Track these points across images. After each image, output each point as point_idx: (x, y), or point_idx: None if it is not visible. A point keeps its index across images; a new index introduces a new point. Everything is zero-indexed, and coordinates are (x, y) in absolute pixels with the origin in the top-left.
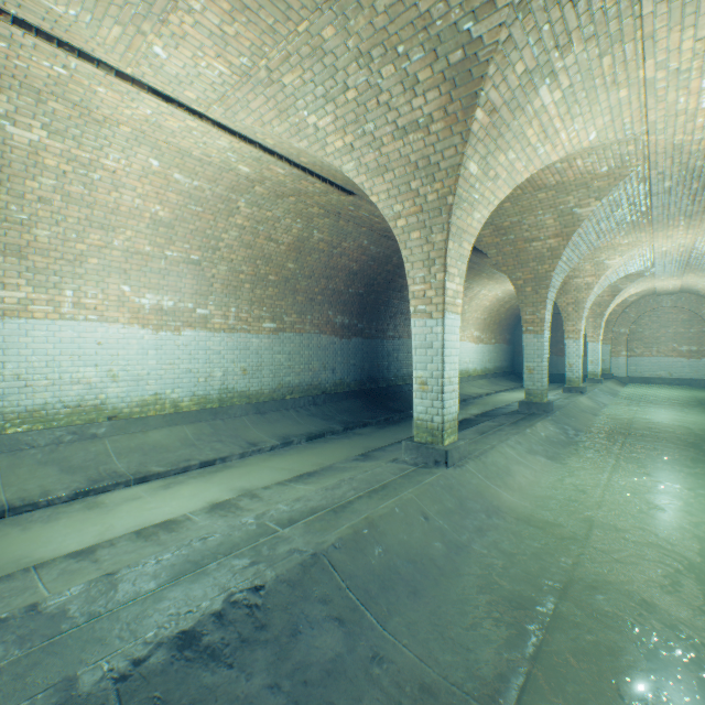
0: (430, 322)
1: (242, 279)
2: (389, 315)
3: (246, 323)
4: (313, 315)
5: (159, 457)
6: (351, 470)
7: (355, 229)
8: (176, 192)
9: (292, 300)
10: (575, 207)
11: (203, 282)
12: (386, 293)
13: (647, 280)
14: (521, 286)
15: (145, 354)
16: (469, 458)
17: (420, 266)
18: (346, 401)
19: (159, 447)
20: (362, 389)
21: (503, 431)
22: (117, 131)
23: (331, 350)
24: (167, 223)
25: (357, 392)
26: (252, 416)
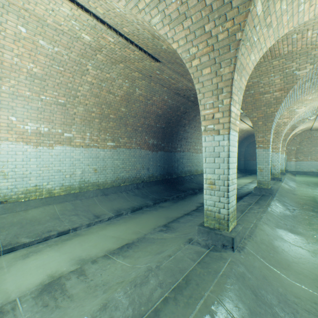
0: (217, 137)
1: (93, 116)
2: (178, 139)
3: (96, 142)
4: (136, 138)
5: (30, 229)
6: (158, 243)
7: (160, 88)
8: (43, 54)
9: (124, 129)
10: (296, 70)
11: (68, 117)
12: (176, 127)
13: (310, 122)
14: (256, 121)
15: (28, 160)
16: (245, 239)
17: (209, 95)
18: (155, 186)
19: (33, 221)
20: (164, 179)
21: (254, 209)
22: None
23: (146, 158)
24: (40, 76)
25: (161, 181)
26: (100, 197)
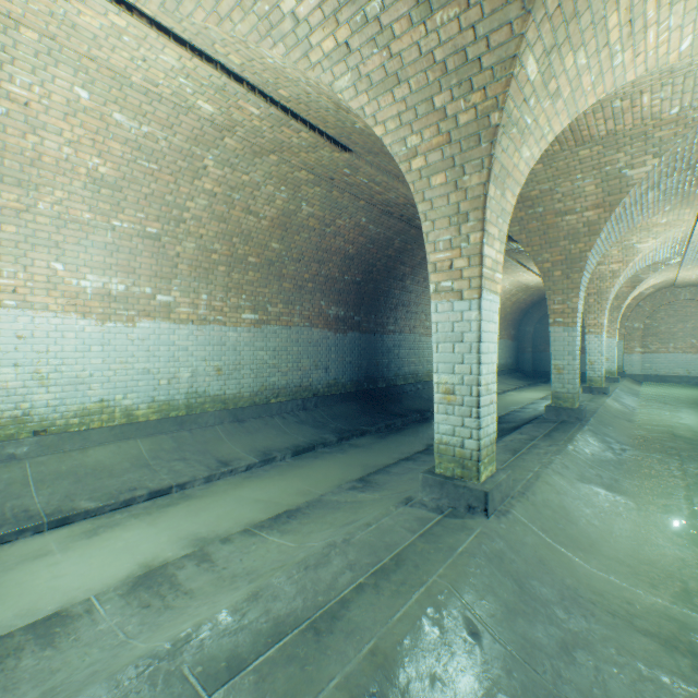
0: (459, 304)
1: (215, 260)
2: (389, 307)
3: (220, 313)
4: (302, 305)
5: (95, 485)
6: (347, 509)
7: (351, 203)
8: (120, 140)
9: (277, 287)
10: (625, 168)
11: (164, 262)
12: (386, 282)
13: (670, 269)
14: (548, 270)
15: (87, 350)
16: (513, 497)
17: (444, 224)
18: (341, 404)
19: (99, 470)
20: (360, 390)
21: (540, 448)
22: (17, 37)
23: (323, 346)
24: (112, 182)
25: (353, 394)
26: (228, 426)
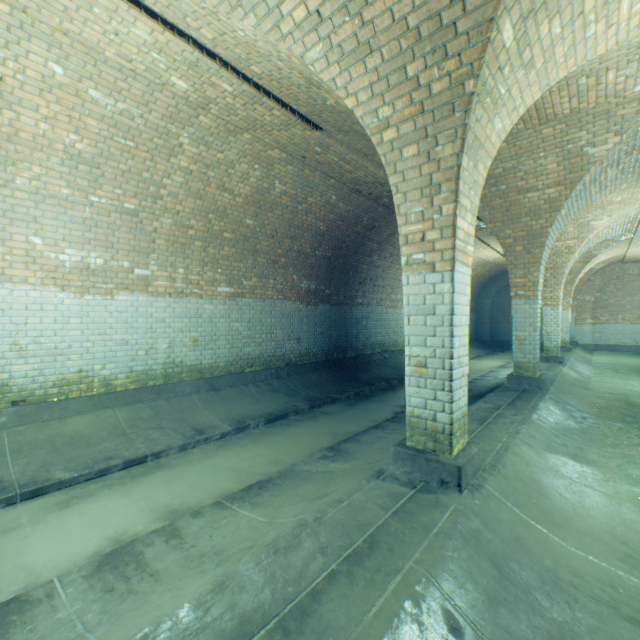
0: (431, 276)
1: (192, 235)
2: (358, 281)
3: (197, 286)
4: (276, 279)
5: (71, 455)
6: (318, 480)
7: (322, 181)
8: (96, 117)
9: (252, 261)
10: (587, 146)
11: (142, 237)
12: (354, 257)
13: (621, 246)
14: (510, 246)
15: (66, 322)
16: (484, 470)
17: (416, 196)
18: (312, 373)
19: (76, 440)
20: (330, 359)
21: (506, 417)
22: None
23: (295, 318)
24: (89, 159)
25: (324, 363)
26: (204, 394)
